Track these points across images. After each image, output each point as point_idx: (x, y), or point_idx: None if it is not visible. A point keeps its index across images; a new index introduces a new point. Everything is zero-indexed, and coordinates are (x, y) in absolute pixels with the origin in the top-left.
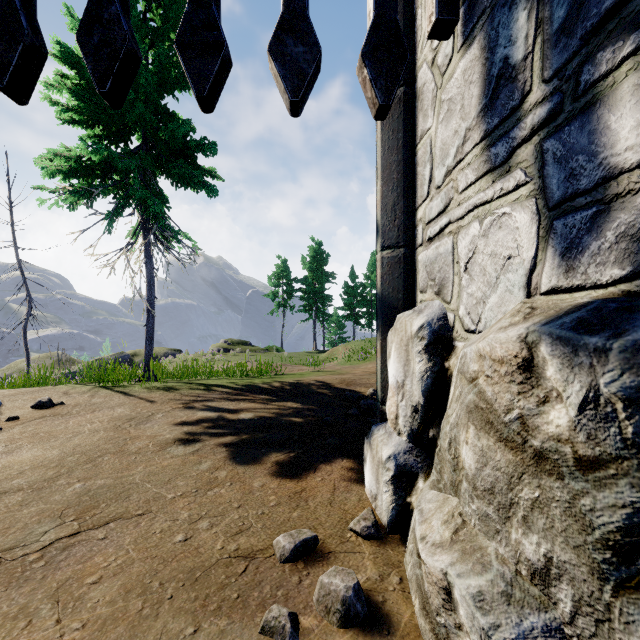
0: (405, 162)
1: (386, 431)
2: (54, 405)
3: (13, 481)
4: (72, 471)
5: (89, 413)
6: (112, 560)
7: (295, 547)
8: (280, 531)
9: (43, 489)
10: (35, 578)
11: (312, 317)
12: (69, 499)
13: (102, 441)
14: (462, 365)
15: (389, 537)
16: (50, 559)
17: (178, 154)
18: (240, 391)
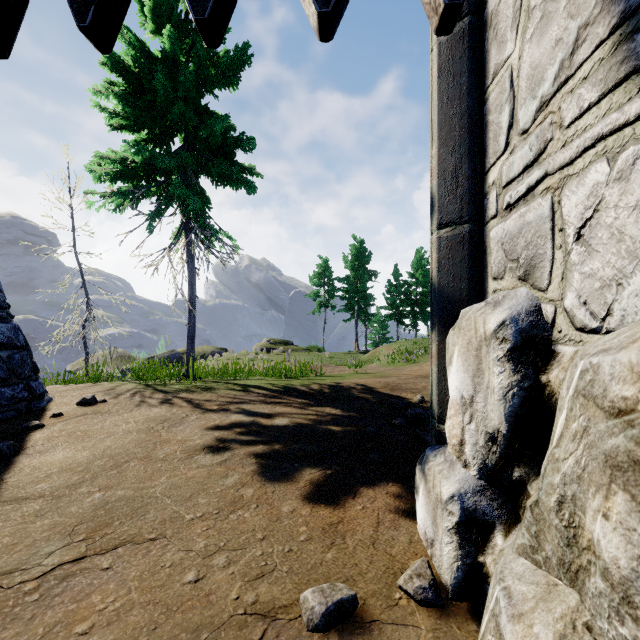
0: (471, 113)
1: (446, 459)
2: (97, 402)
3: (38, 485)
4: (96, 477)
5: (127, 412)
6: (110, 601)
7: (327, 611)
8: (310, 579)
9: (63, 497)
10: (23, 617)
11: (354, 317)
12: (85, 512)
13: (132, 444)
14: (587, 384)
15: (453, 605)
16: (45, 591)
17: (217, 152)
18: (277, 393)
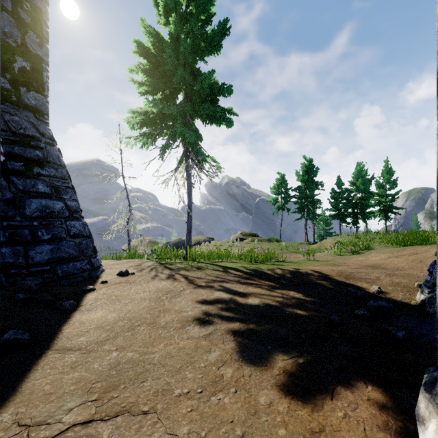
0: None
1: None
2: (129, 274)
3: (79, 338)
4: (116, 337)
5: (145, 283)
6: None
7: None
8: None
9: (92, 352)
10: None
11: (304, 216)
12: (102, 370)
13: (144, 310)
14: None
15: None
16: None
17: (206, 100)
18: (249, 275)
